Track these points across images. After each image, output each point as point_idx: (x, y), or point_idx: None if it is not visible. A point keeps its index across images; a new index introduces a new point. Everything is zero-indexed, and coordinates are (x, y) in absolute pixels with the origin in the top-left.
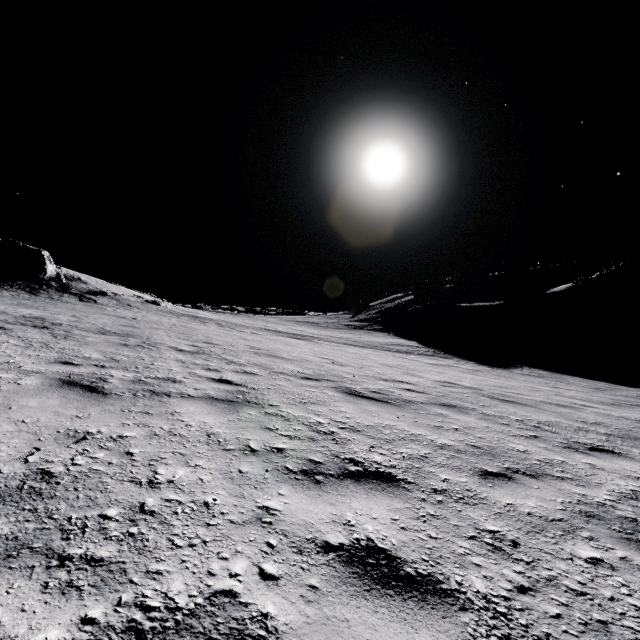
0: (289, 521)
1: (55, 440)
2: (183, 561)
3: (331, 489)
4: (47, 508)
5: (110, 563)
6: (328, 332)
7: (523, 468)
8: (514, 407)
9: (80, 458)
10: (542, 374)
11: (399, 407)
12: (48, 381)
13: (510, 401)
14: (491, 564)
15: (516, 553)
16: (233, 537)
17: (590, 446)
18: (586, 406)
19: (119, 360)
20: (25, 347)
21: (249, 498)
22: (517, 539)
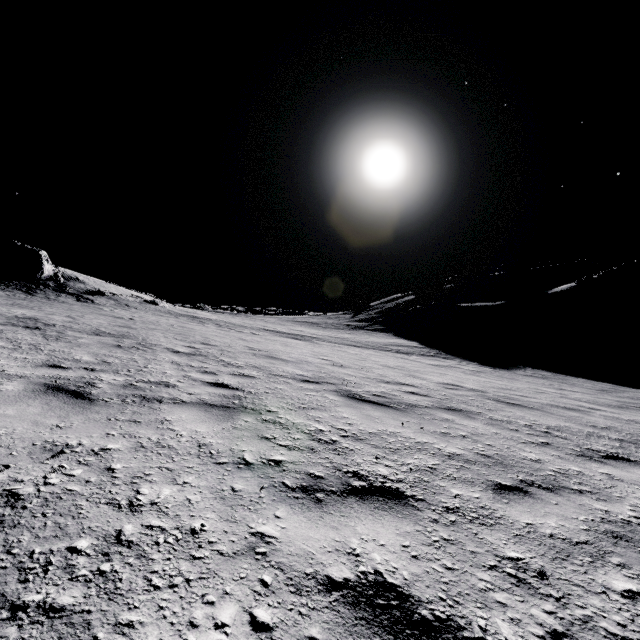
0: (286, 551)
1: (29, 454)
2: (160, 608)
3: (333, 509)
4: (7, 540)
5: (72, 613)
6: (328, 332)
7: (538, 480)
8: (521, 411)
9: (54, 476)
10: (545, 375)
11: (403, 412)
12: (31, 386)
13: (516, 404)
14: (517, 602)
15: (543, 587)
16: (221, 573)
17: (604, 453)
18: (593, 409)
19: (111, 363)
20: (12, 349)
21: (242, 522)
22: (542, 568)
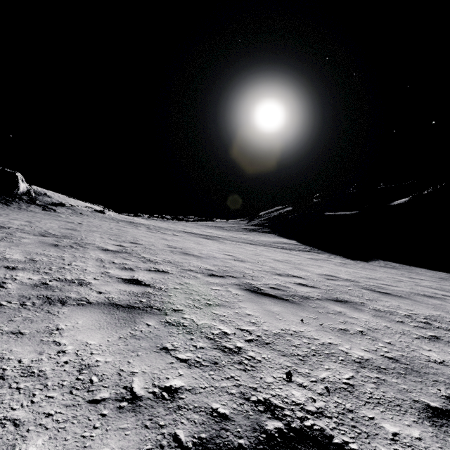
0: None
1: None
2: None
3: None
4: None
5: None
6: (230, 233)
7: None
8: (394, 300)
9: None
10: (395, 266)
11: (299, 305)
12: None
13: (387, 293)
14: None
15: None
16: None
17: None
18: (447, 296)
19: (37, 261)
20: None
21: None
22: None
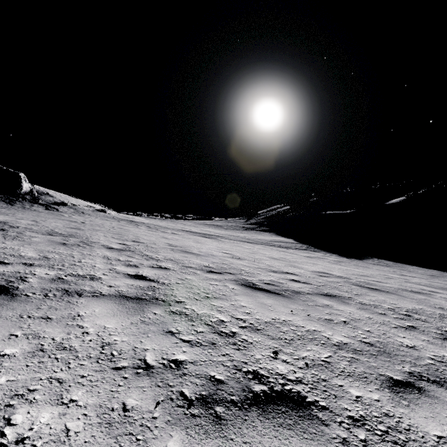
0: None
1: None
2: None
3: (234, 432)
4: None
5: None
6: (229, 232)
7: (424, 371)
8: (381, 295)
9: None
10: (388, 264)
11: (290, 299)
12: None
13: (376, 289)
14: None
15: None
16: None
17: None
18: (433, 292)
19: (50, 258)
20: None
21: None
22: None
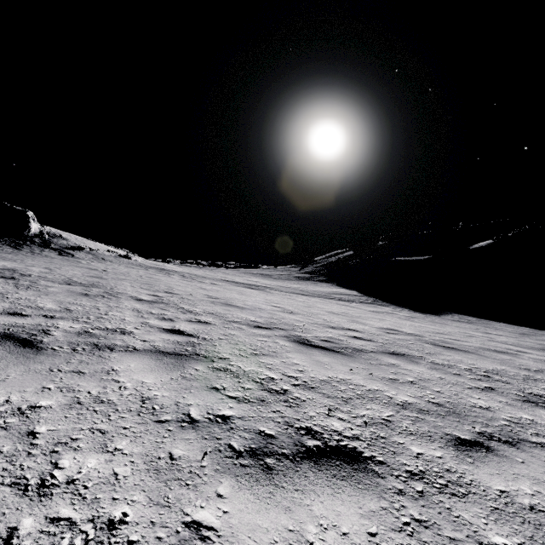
0: None
1: None
2: None
3: (285, 481)
4: None
5: None
6: (279, 283)
7: (495, 432)
8: (458, 354)
9: None
10: (471, 320)
11: (350, 357)
12: None
13: (452, 348)
14: None
15: None
16: None
17: None
18: (521, 352)
19: (73, 310)
20: None
21: (175, 506)
22: None
